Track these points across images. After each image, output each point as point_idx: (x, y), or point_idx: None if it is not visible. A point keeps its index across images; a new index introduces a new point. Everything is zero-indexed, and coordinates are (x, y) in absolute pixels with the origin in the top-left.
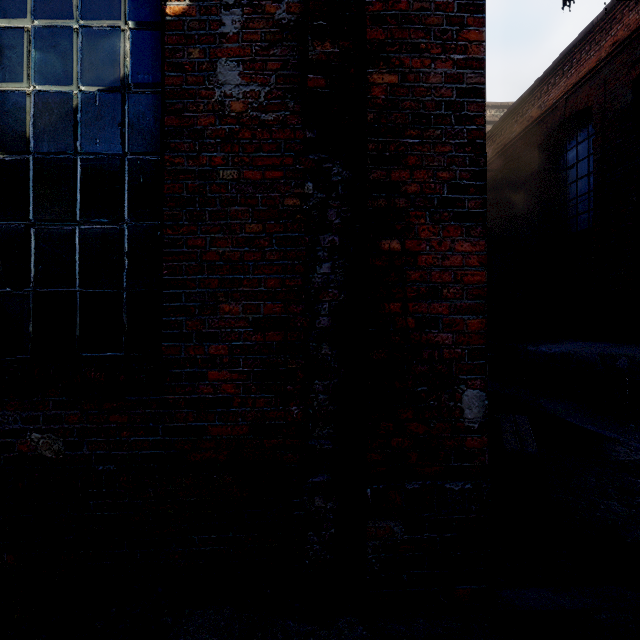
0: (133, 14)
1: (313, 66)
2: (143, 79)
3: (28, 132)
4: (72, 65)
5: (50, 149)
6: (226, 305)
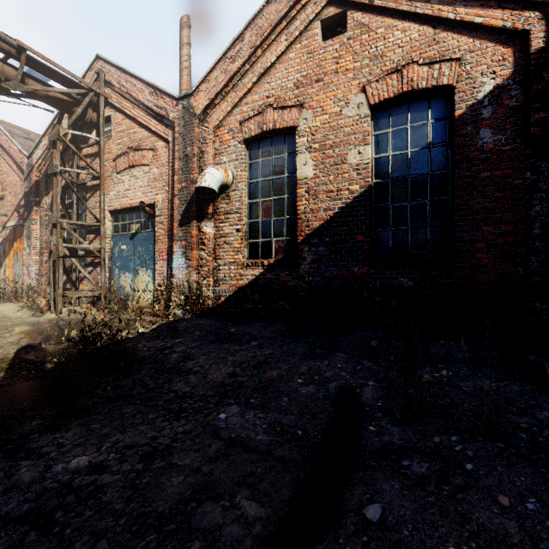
0: (433, 116)
1: (533, 124)
2: (438, 141)
3: (389, 170)
4: (407, 142)
5: (398, 175)
6: (484, 228)
